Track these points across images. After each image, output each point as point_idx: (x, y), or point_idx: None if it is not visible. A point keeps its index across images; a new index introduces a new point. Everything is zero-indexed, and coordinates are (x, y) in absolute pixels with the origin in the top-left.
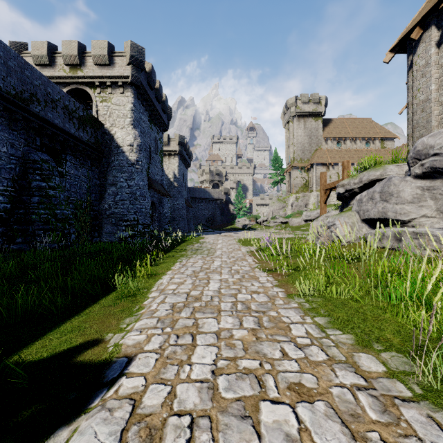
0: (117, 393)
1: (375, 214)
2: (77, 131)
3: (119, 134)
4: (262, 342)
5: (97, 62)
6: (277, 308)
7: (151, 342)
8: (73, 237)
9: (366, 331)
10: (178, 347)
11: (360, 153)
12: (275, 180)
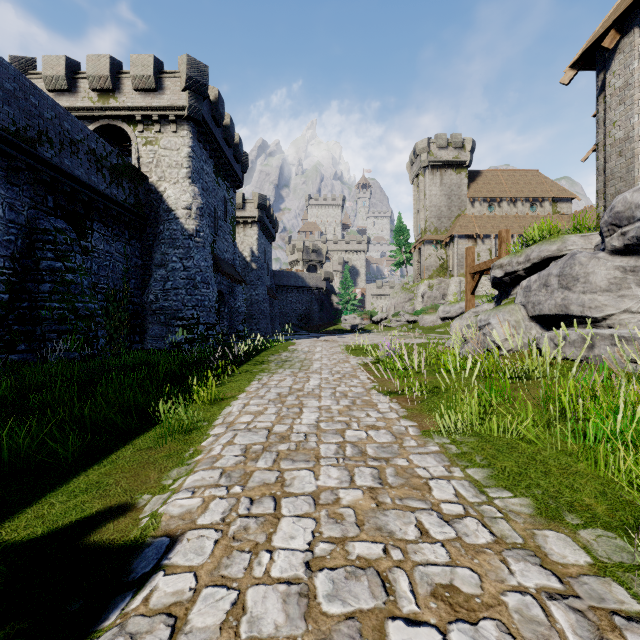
0: (147, 604)
1: (551, 309)
2: (109, 187)
3: (170, 192)
4: (387, 512)
5: (139, 87)
6: (408, 453)
7: (210, 510)
8: (102, 343)
9: (551, 492)
10: (251, 520)
11: (522, 220)
12: (398, 260)
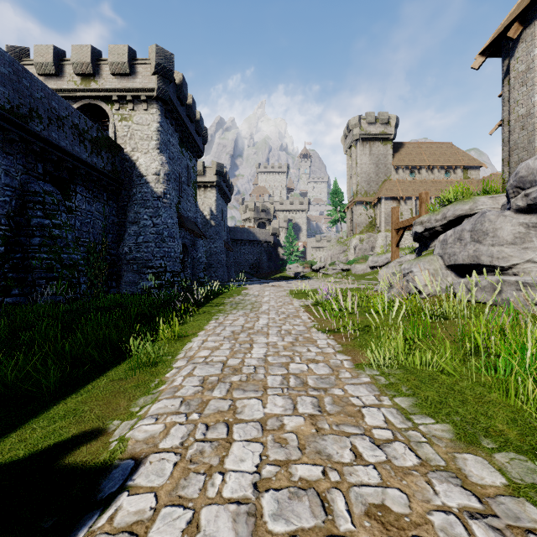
0: (111, 522)
1: (464, 259)
2: (90, 156)
3: (142, 160)
4: (325, 437)
5: (115, 71)
6: (343, 384)
7: (170, 435)
8: (84, 288)
9: (468, 418)
10: (206, 444)
11: (438, 185)
12: (334, 218)
